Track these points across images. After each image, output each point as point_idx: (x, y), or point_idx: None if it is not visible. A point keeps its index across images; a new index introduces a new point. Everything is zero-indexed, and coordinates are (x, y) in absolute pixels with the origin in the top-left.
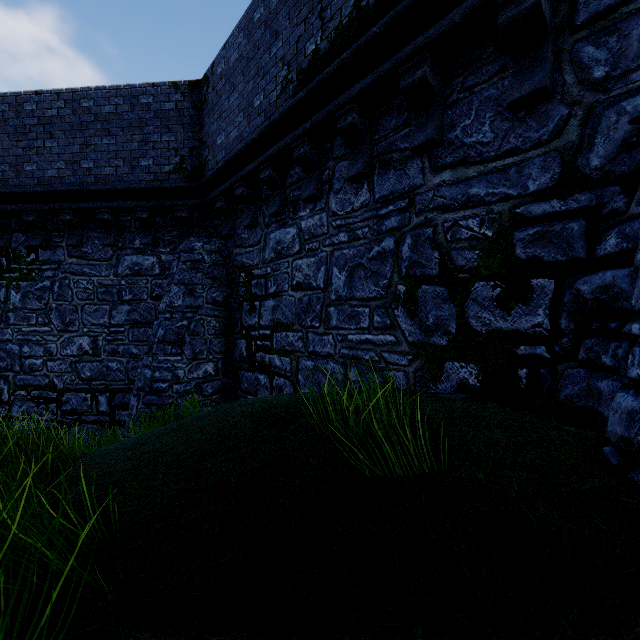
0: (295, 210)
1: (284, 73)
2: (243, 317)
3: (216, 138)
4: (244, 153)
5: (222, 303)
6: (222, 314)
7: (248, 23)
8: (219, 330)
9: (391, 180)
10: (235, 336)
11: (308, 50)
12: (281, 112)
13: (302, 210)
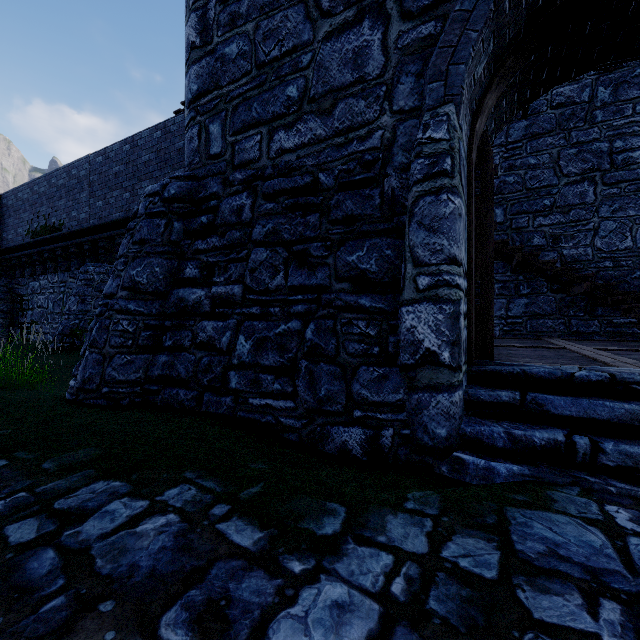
0: (39, 276)
1: (28, 227)
2: (19, 318)
3: (3, 233)
4: (15, 248)
5: (7, 312)
6: (7, 317)
7: (16, 194)
8: (5, 325)
9: (62, 276)
10: (16, 328)
11: (35, 226)
12: (27, 242)
13: (41, 277)
